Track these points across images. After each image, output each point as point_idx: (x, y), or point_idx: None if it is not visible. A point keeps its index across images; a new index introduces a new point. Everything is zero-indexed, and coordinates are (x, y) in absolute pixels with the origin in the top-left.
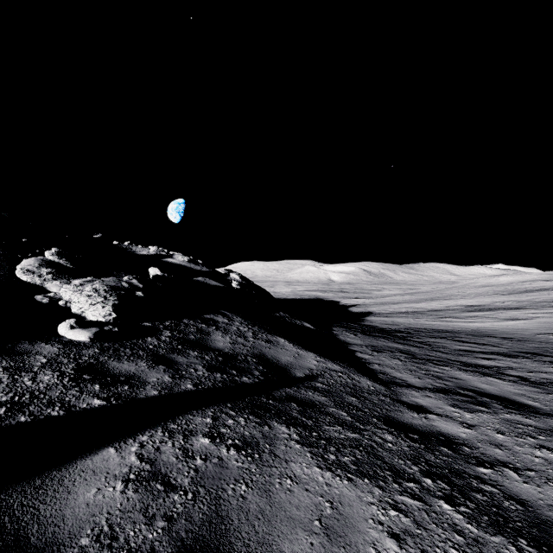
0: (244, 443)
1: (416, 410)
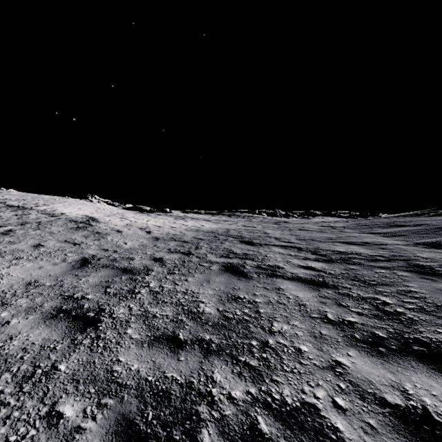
0: (434, 226)
1: (396, 240)
